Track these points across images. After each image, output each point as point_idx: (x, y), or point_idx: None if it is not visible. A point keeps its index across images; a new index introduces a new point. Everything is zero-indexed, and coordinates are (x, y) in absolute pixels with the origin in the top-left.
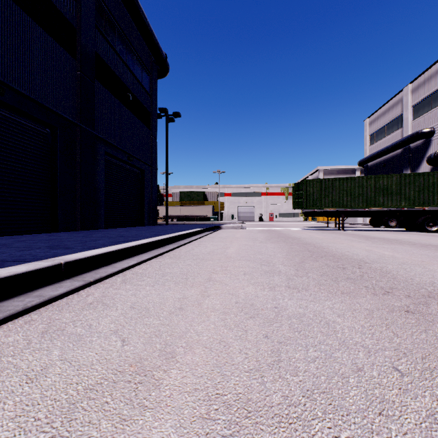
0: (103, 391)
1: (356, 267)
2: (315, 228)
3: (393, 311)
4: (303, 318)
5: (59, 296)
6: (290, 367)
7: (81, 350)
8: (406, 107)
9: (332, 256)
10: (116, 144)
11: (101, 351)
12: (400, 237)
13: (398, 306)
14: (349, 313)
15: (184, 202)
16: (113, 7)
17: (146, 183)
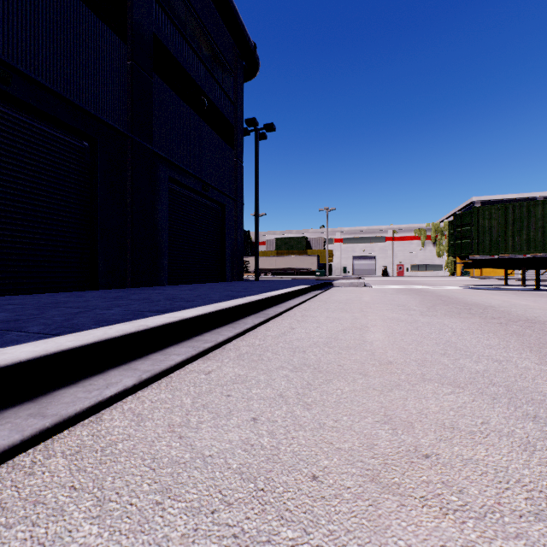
0: None
1: None
2: (487, 286)
3: None
4: None
5: None
6: None
7: None
8: None
9: None
10: (185, 167)
11: None
12: None
13: None
14: None
15: (281, 252)
16: None
17: (229, 223)
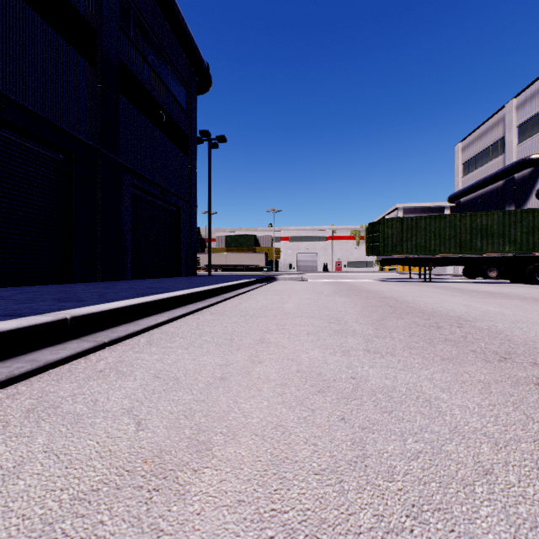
0: (99, 503)
1: (455, 326)
2: (395, 279)
3: (519, 384)
4: (393, 393)
5: (60, 361)
6: (382, 466)
7: (77, 436)
8: (510, 128)
9: (420, 312)
10: (145, 174)
11: (105, 439)
12: (505, 290)
13: (524, 378)
14: (456, 387)
15: (231, 249)
16: (143, 5)
17: (184, 224)
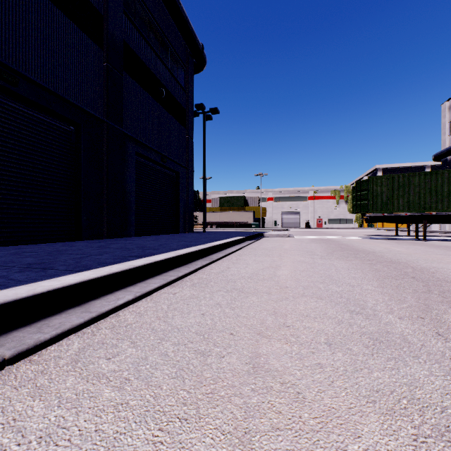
0: None
1: None
2: (381, 236)
3: None
4: None
5: None
6: None
7: None
8: None
9: None
10: (147, 143)
11: None
12: None
13: None
14: None
15: (224, 208)
16: None
17: (182, 187)
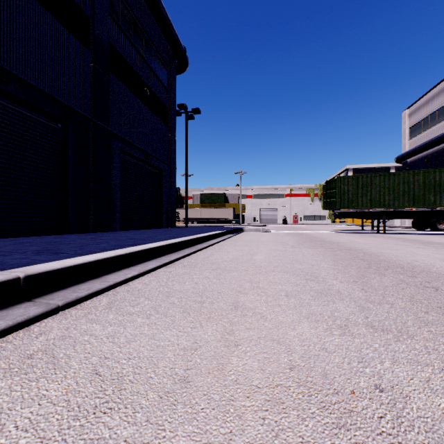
0: None
1: None
2: (349, 231)
3: None
4: None
5: None
6: None
7: None
8: None
9: (399, 267)
10: (132, 141)
11: None
12: None
13: None
14: None
15: (204, 205)
16: None
17: (165, 183)
